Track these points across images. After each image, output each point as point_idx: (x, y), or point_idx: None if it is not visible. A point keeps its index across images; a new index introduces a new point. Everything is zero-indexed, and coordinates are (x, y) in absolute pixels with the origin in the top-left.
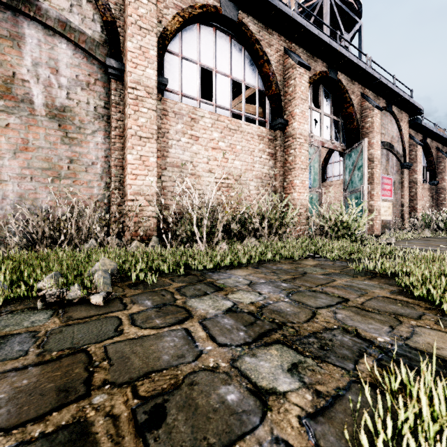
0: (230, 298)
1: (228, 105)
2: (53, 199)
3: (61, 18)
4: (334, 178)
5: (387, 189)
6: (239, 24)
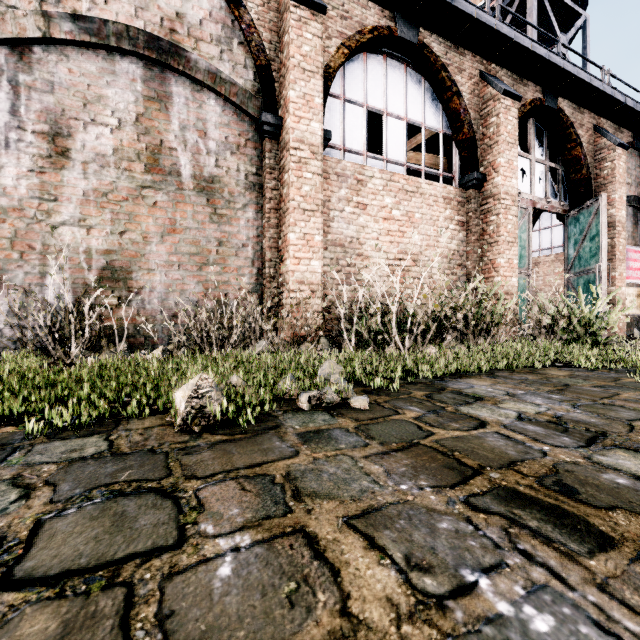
0: (505, 408)
1: (402, 158)
2: (201, 291)
3: (211, 69)
4: (542, 252)
5: (635, 268)
6: (419, 46)
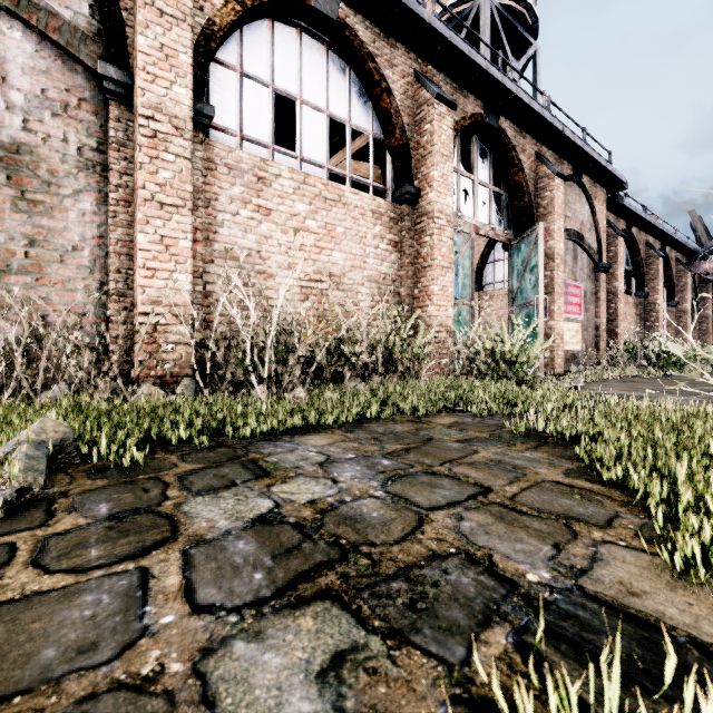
0: (273, 493)
1: (322, 158)
2: None
3: None
4: (496, 285)
5: (575, 303)
6: (340, 25)
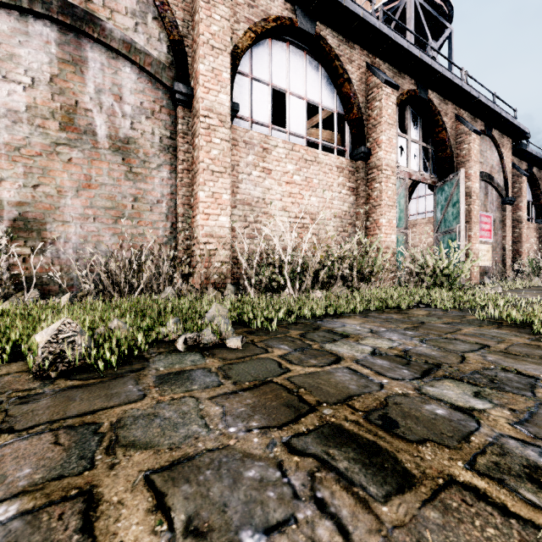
0: (364, 344)
1: (302, 132)
2: (116, 242)
3: (126, 39)
4: (418, 216)
5: (486, 229)
6: (316, 37)
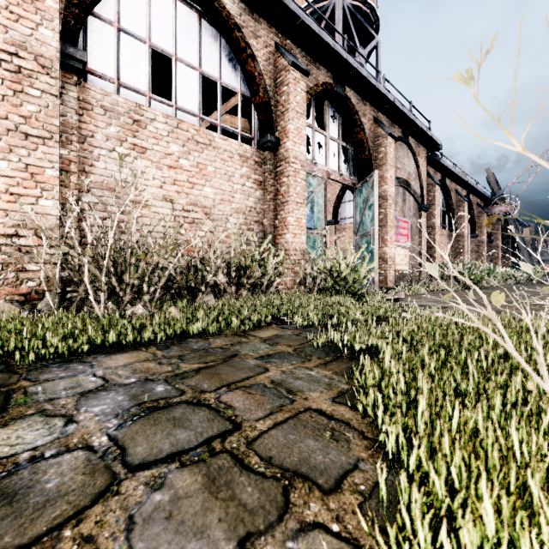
0: None
1: (195, 108)
2: None
3: None
4: (348, 220)
5: (404, 234)
6: None
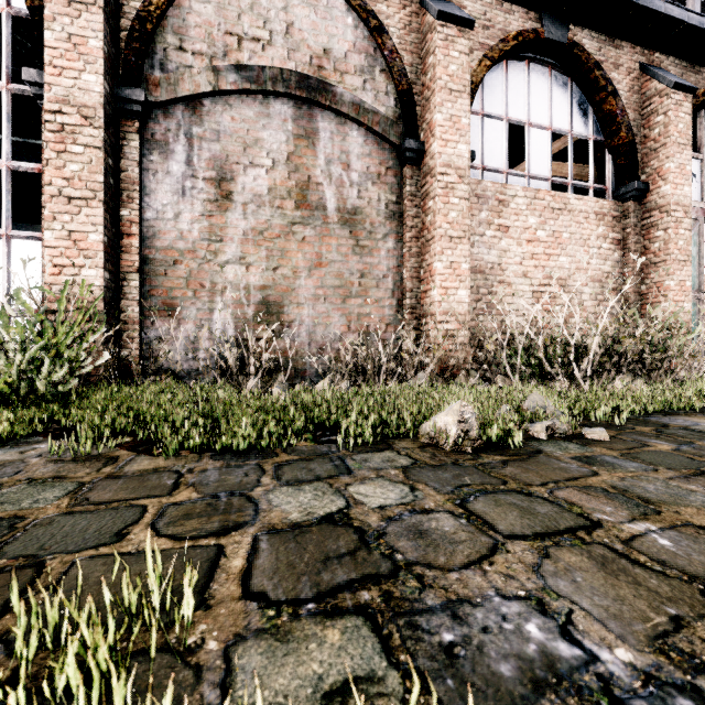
0: None
1: (546, 172)
2: (344, 323)
3: (355, 100)
4: None
5: None
6: (569, 46)
